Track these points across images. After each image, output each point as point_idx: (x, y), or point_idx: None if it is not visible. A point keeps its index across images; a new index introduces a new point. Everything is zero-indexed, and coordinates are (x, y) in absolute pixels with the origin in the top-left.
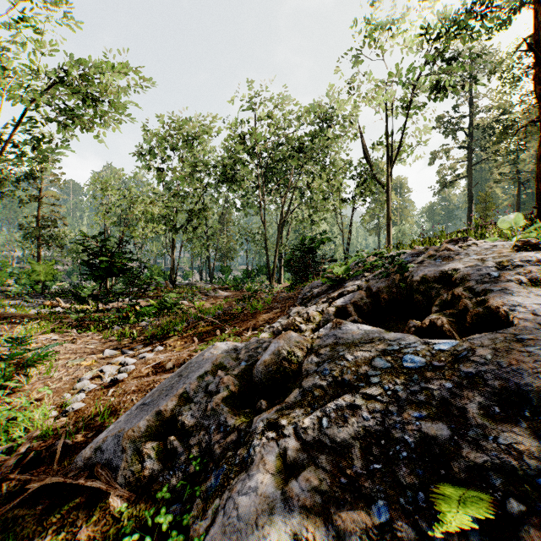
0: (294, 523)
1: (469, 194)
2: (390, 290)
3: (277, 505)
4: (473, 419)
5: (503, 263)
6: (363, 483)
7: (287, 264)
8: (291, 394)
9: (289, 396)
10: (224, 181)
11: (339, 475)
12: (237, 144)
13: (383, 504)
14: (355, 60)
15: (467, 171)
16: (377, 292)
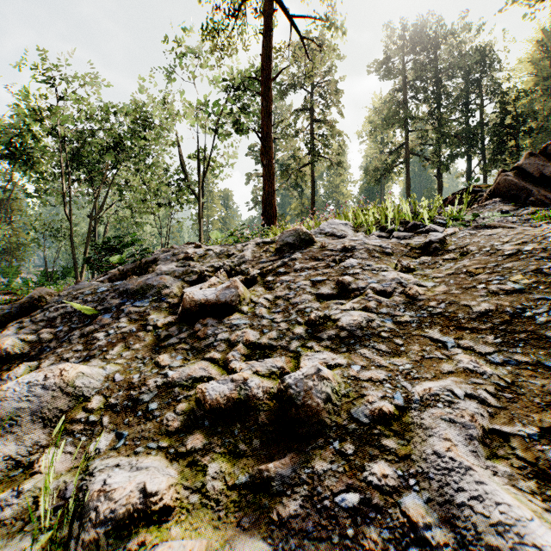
0: (19, 336)
1: None
2: (135, 270)
3: (13, 335)
4: (107, 300)
5: (176, 253)
6: (57, 325)
7: (88, 260)
8: (35, 312)
9: (34, 313)
10: (7, 158)
11: (48, 326)
12: (28, 118)
13: (62, 327)
14: (169, 79)
15: None
16: (126, 271)
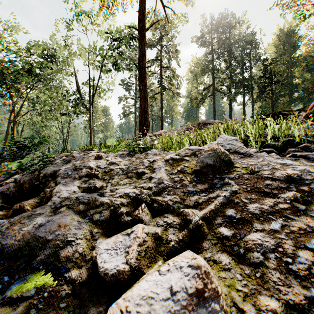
0: None
1: (135, 122)
2: (32, 181)
3: None
4: None
5: (77, 167)
6: None
7: None
8: None
9: None
10: None
11: None
12: None
13: None
14: (69, 28)
15: (134, 110)
16: (23, 183)
